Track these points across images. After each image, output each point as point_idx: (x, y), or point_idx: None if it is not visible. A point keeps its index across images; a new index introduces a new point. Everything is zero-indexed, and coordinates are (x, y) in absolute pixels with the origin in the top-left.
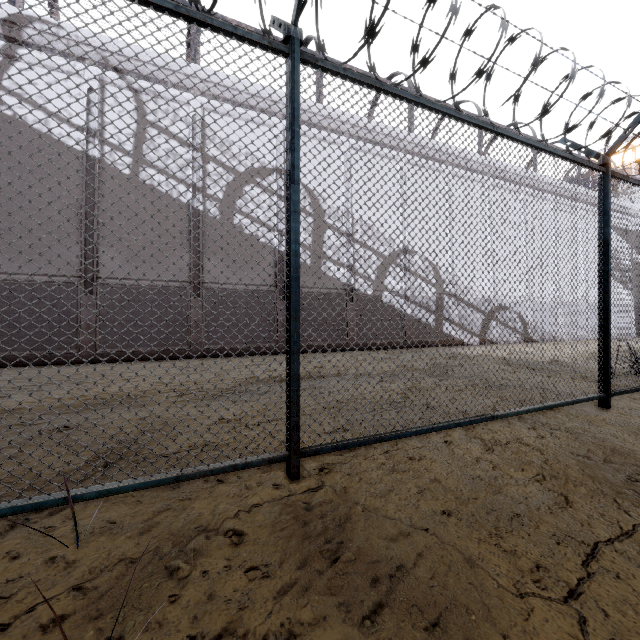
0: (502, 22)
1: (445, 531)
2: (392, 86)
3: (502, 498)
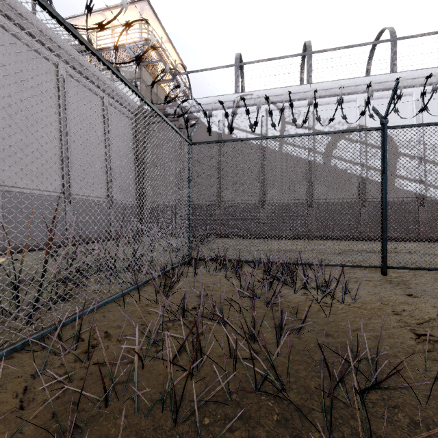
0: None
1: None
2: (434, 122)
3: None
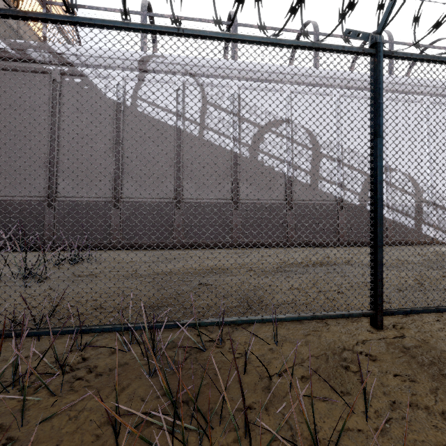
0: None
1: None
2: (445, 57)
3: None
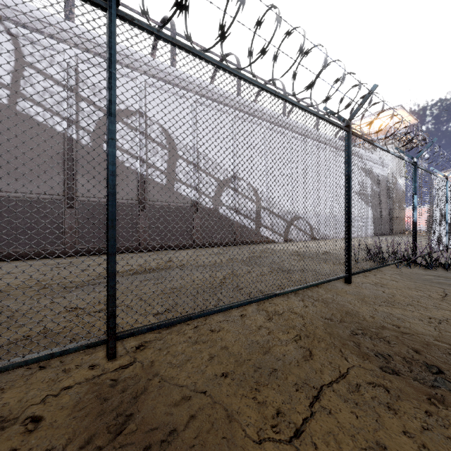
0: (277, 17)
1: (219, 391)
2: (199, 50)
3: (268, 357)
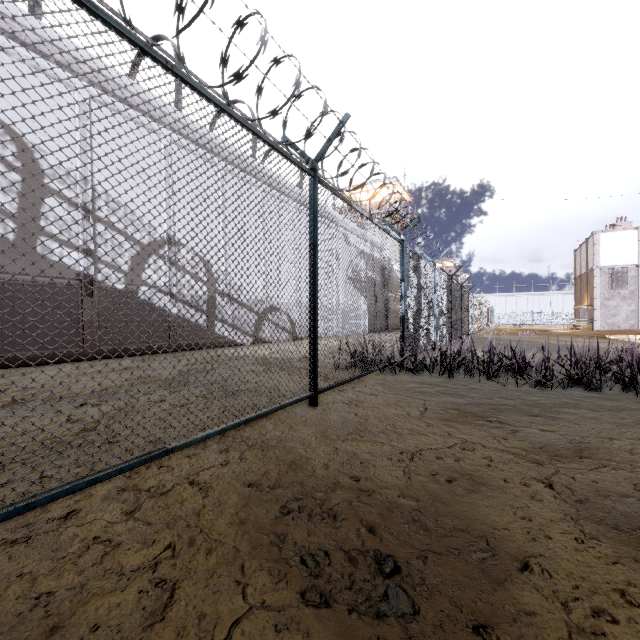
0: None
1: None
2: None
3: None
